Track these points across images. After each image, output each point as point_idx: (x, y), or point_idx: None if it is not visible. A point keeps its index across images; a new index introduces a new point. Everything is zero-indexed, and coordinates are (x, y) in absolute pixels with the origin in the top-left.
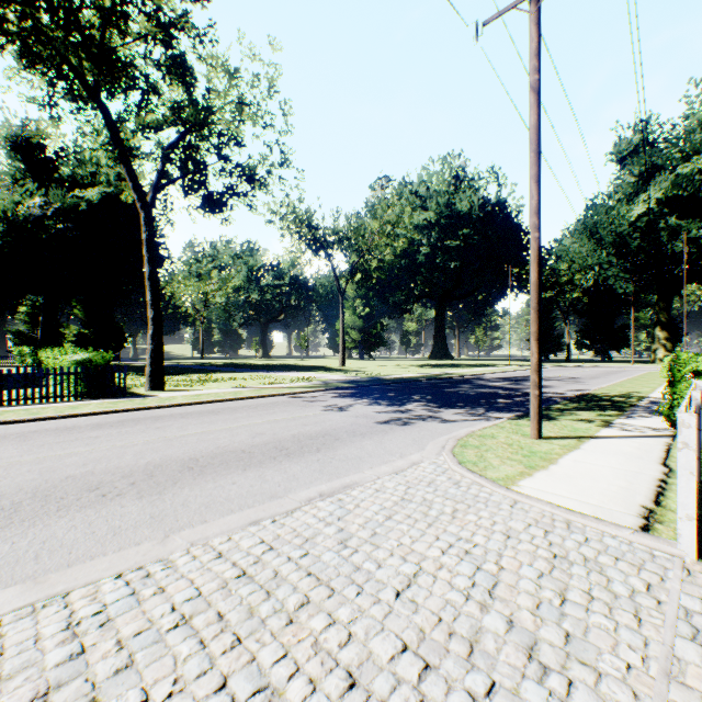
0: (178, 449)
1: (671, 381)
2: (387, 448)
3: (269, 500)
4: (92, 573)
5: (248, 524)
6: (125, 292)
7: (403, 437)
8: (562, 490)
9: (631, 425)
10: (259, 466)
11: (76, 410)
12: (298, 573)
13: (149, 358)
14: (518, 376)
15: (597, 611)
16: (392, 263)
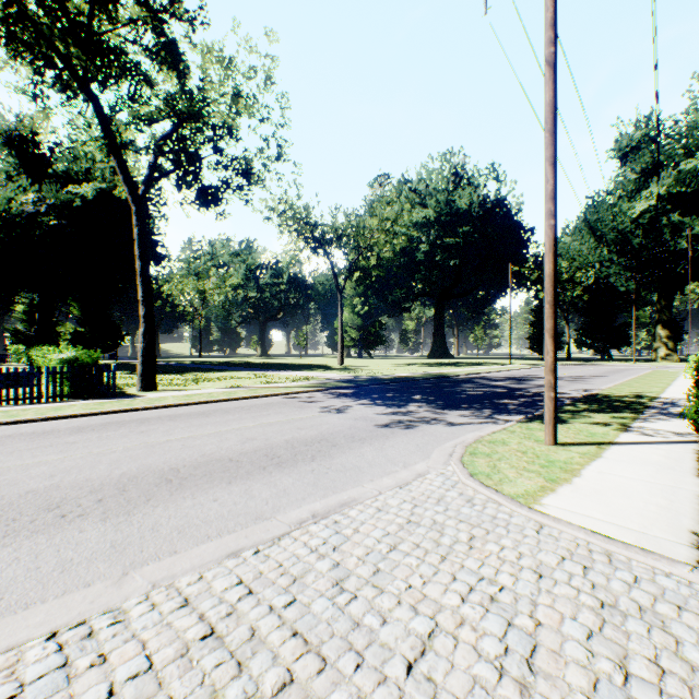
0: (159, 457)
1: (698, 382)
2: (389, 455)
3: (253, 523)
4: (20, 630)
5: (225, 557)
6: (121, 290)
7: (405, 442)
8: (593, 511)
9: (650, 429)
10: (246, 478)
11: (58, 412)
12: (281, 632)
13: (141, 356)
14: (520, 375)
15: (674, 694)
16: (391, 261)
